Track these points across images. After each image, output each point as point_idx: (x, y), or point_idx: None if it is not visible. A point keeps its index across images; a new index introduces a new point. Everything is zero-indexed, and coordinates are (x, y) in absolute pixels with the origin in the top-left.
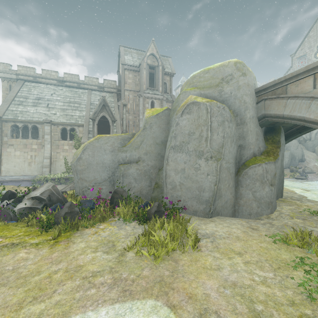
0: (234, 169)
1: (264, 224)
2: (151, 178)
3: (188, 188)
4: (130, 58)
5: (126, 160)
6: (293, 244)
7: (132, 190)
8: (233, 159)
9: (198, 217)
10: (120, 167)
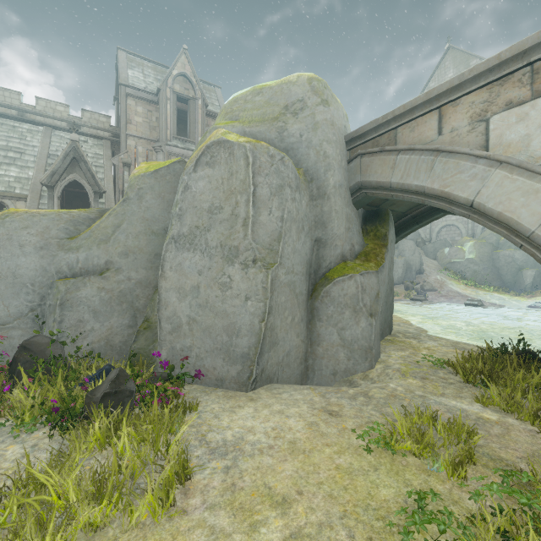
0: (305, 286)
1: (353, 399)
2: (137, 307)
3: (205, 328)
4: (139, 76)
5: (77, 269)
6: (405, 449)
7: (86, 337)
8: (302, 266)
9: (224, 394)
10: (57, 285)
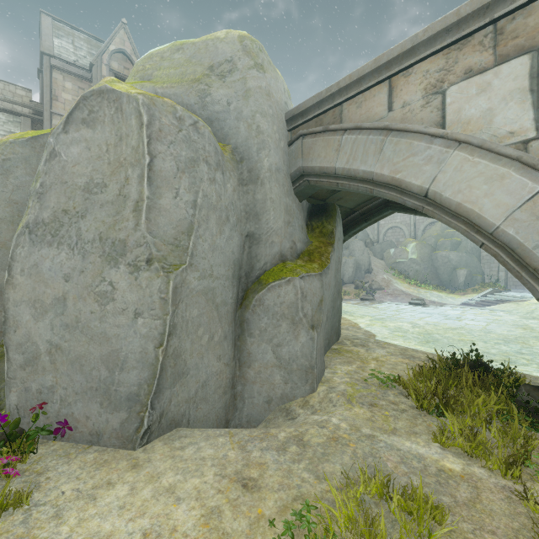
0: (231, 293)
1: (283, 450)
2: None
3: (75, 359)
4: (68, 47)
5: None
6: None
7: None
8: (227, 268)
9: (98, 457)
10: None
